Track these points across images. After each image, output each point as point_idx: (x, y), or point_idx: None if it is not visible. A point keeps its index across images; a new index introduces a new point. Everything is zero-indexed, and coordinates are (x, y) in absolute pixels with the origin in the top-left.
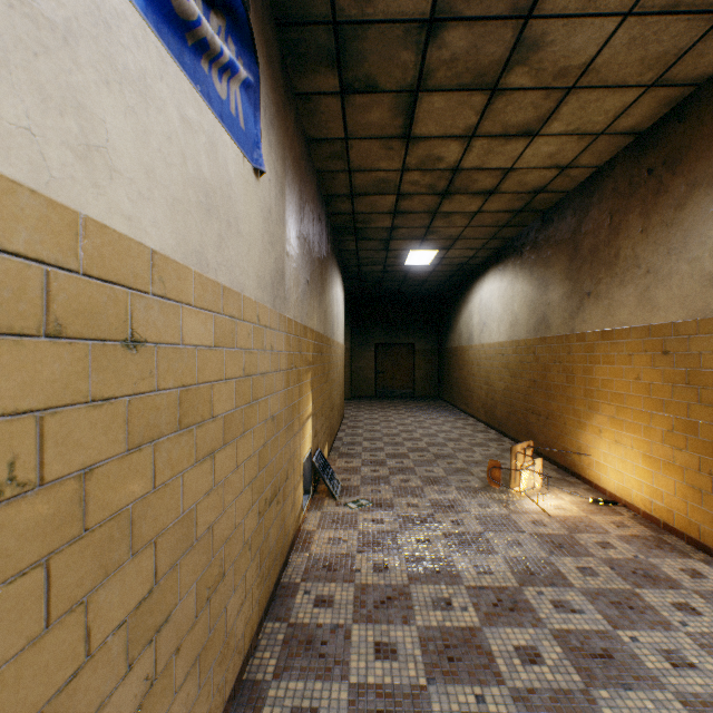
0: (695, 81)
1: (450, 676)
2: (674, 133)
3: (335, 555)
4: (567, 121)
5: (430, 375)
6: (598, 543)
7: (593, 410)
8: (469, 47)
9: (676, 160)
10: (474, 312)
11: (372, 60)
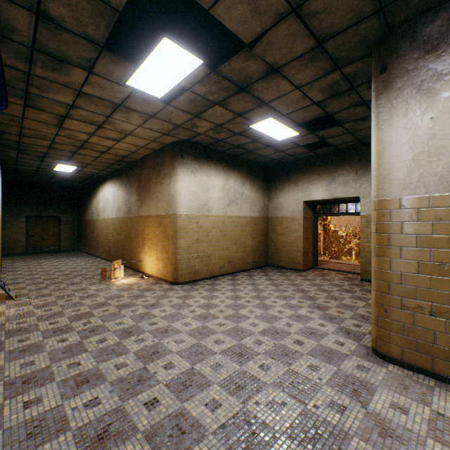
0: (165, 144)
1: (79, 320)
2: (162, 155)
3: (23, 313)
4: (130, 141)
5: (73, 237)
6: (138, 286)
7: (145, 245)
8: (89, 115)
9: (162, 164)
10: (100, 201)
11: (44, 104)
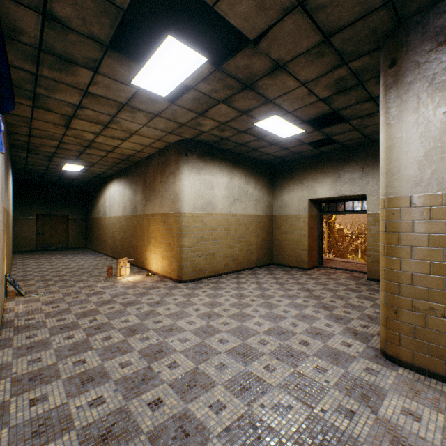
0: (170, 143)
1: (85, 317)
2: (167, 154)
3: (31, 309)
4: (136, 140)
5: (80, 235)
6: (143, 284)
7: (150, 243)
8: (95, 115)
9: (167, 163)
10: (107, 200)
11: (52, 105)
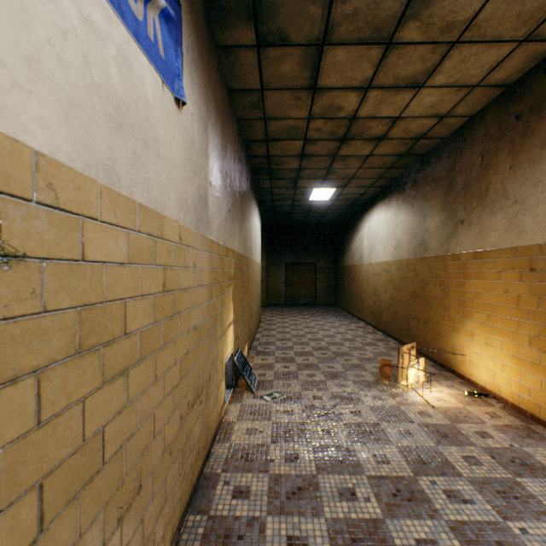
0: None
1: None
2: (540, 83)
3: (252, 445)
4: (449, 74)
5: (328, 288)
6: (477, 432)
7: (466, 317)
8: (369, 1)
9: (543, 106)
10: (363, 238)
11: (284, 14)
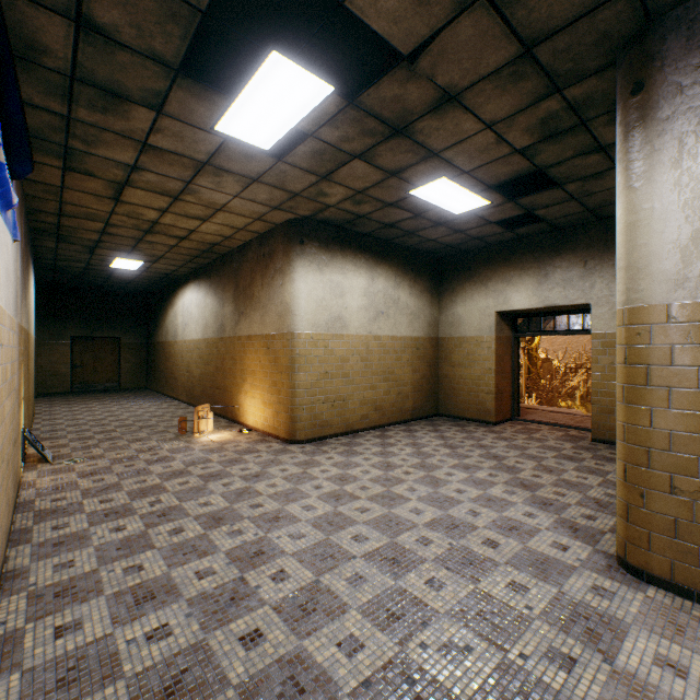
0: (276, 223)
1: (144, 497)
2: (271, 242)
3: (61, 484)
4: (222, 220)
5: (139, 368)
6: (235, 446)
7: (245, 381)
8: (159, 181)
9: (272, 256)
10: (179, 314)
11: (93, 166)
